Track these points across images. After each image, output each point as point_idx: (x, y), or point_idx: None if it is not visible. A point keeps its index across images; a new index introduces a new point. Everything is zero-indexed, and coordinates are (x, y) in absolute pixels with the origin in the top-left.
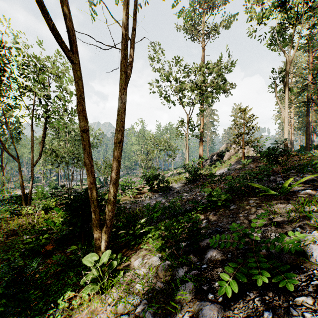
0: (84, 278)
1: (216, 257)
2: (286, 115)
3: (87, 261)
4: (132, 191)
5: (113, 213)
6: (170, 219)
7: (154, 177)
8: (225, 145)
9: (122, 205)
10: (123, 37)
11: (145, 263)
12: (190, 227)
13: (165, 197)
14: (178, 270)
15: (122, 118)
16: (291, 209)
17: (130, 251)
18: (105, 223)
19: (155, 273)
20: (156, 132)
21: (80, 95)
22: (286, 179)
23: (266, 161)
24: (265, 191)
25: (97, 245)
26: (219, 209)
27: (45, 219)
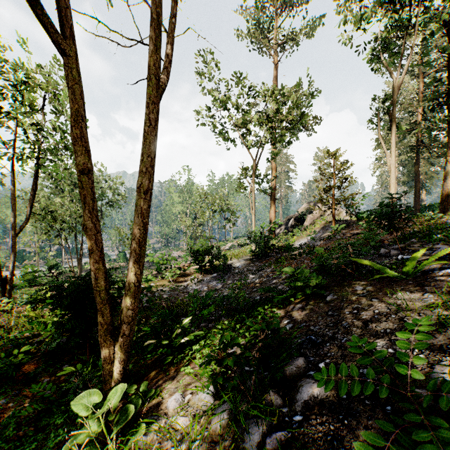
0: (68, 444)
1: (318, 399)
2: (392, 162)
3: (77, 408)
4: (172, 271)
5: (134, 312)
6: (229, 316)
7: (205, 250)
8: (306, 205)
9: (157, 294)
10: (151, 13)
11: (188, 403)
12: (267, 340)
13: (221, 280)
14: (249, 428)
15: (151, 151)
16: (434, 302)
17: (163, 374)
18: (121, 329)
19: (205, 427)
20: (209, 187)
21: (75, 108)
22: (406, 252)
23: (366, 226)
24: (378, 270)
25: (106, 367)
26: (309, 301)
27: (31, 319)
